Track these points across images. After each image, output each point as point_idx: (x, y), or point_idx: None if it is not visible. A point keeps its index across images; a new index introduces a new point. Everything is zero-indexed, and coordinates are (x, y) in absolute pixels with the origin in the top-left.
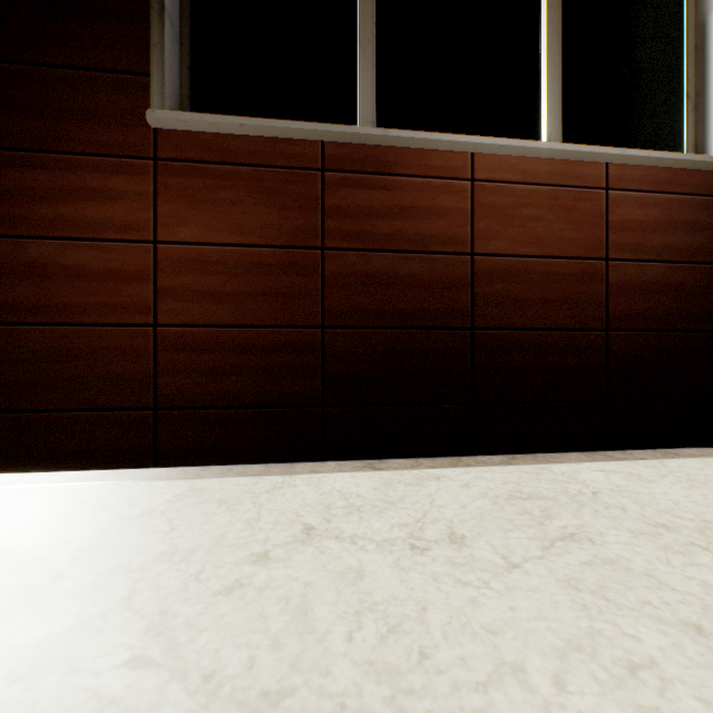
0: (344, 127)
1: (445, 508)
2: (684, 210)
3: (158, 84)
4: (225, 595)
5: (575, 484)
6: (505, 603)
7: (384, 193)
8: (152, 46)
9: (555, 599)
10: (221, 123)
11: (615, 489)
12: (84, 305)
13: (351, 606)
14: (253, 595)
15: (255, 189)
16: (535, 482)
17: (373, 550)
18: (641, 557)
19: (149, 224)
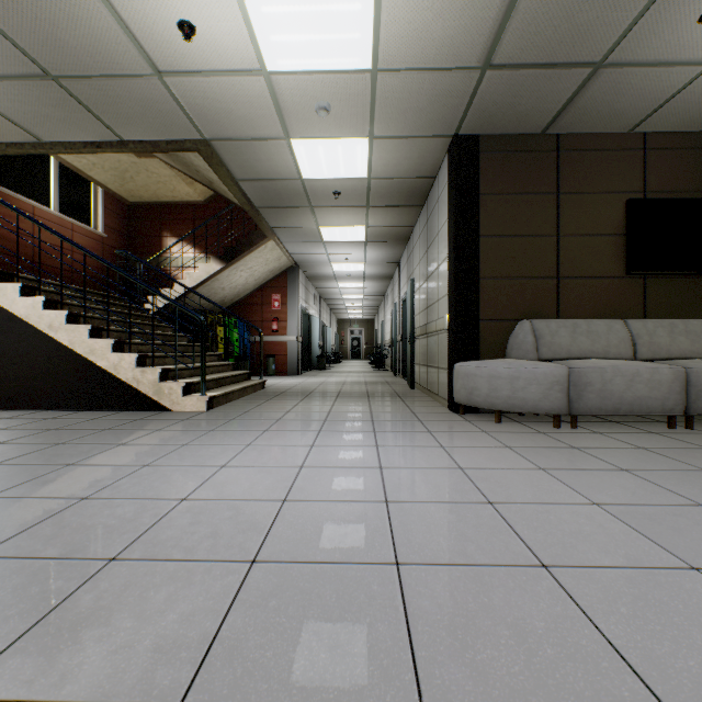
0: None
1: None
2: (93, 244)
3: None
4: None
5: None
6: None
7: (6, 209)
8: None
9: None
10: None
11: None
12: None
13: None
14: None
15: None
16: None
17: None
18: None
19: None
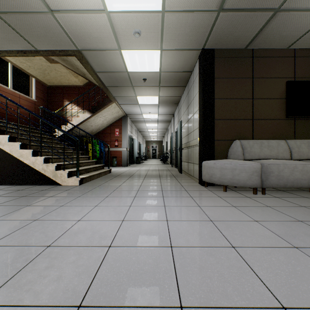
0: None
1: None
2: (30, 104)
3: None
4: None
5: None
6: None
7: None
8: None
9: None
10: None
11: None
12: None
13: None
14: None
15: None
16: None
17: None
18: None
19: None
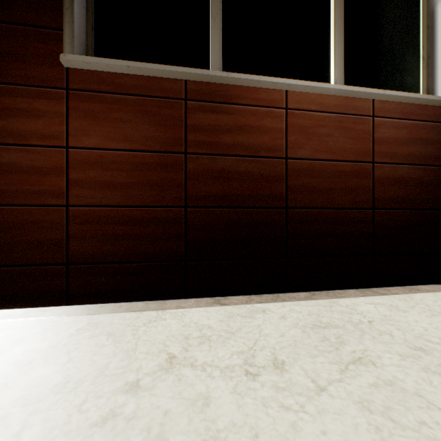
0: (200, 70)
1: (269, 337)
2: (421, 131)
3: (69, 36)
4: (99, 426)
5: (356, 314)
6: (318, 427)
7: (228, 116)
8: (64, 9)
9: (355, 422)
10: (114, 64)
11: (383, 318)
12: (15, 191)
13: (199, 435)
14: (122, 426)
15: (139, 112)
16: (329, 314)
17: (218, 377)
18: (410, 378)
19: (63, 134)
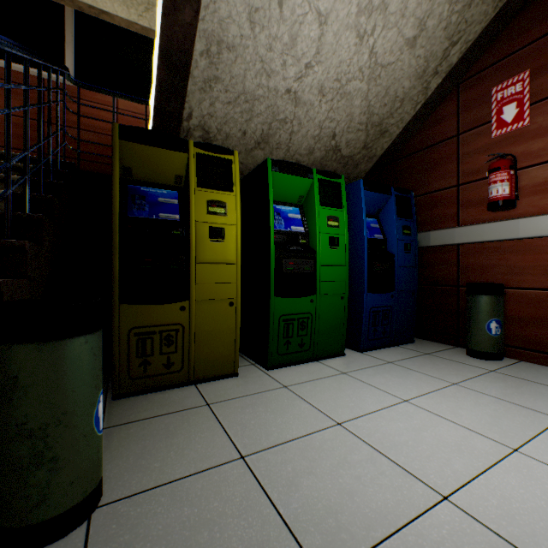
0: (53, 75)
1: None
2: None
3: None
4: None
5: None
6: None
7: (76, 105)
8: None
9: None
10: None
11: None
12: None
13: None
14: None
15: None
16: None
17: None
18: None
19: None
